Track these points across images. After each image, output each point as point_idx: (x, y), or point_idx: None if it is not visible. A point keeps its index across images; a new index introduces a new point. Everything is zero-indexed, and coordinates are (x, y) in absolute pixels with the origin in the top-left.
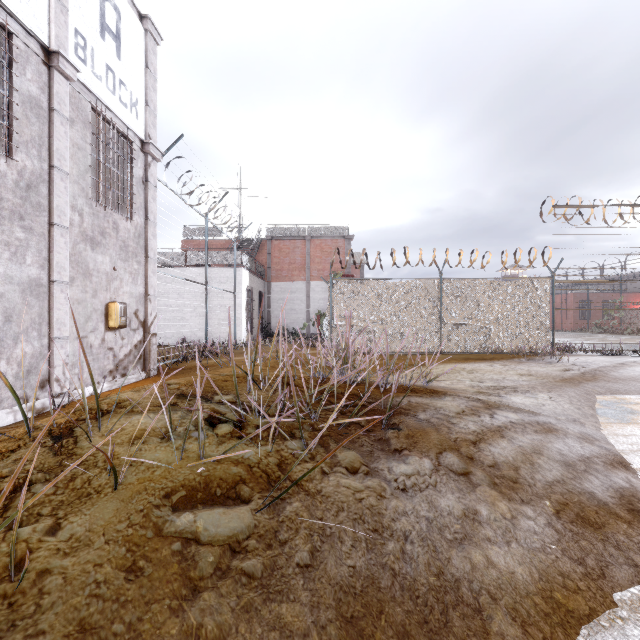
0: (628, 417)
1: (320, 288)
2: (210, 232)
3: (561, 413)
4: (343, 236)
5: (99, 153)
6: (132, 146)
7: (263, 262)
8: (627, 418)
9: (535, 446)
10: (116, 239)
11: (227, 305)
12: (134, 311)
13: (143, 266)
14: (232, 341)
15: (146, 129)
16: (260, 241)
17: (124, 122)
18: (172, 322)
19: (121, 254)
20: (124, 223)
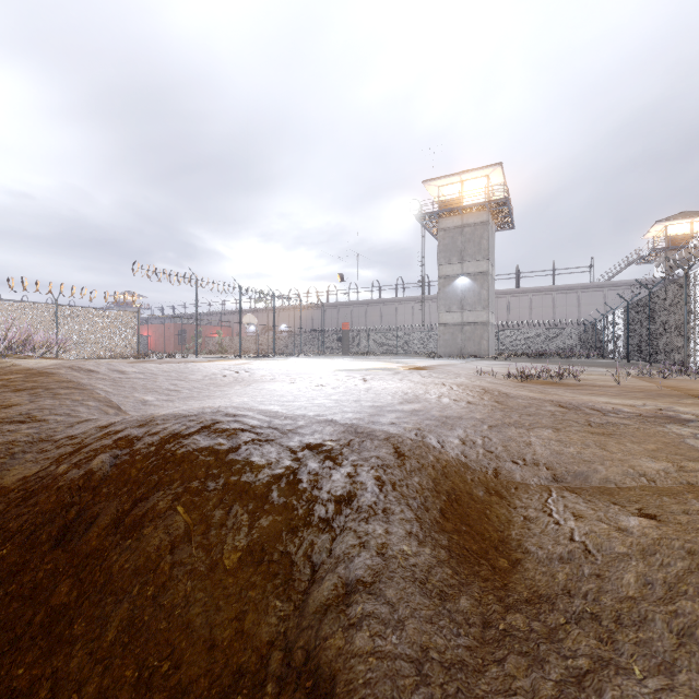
0: None
1: None
2: None
3: None
4: None
5: None
6: None
7: None
8: None
9: None
10: None
11: None
12: None
13: None
14: None
15: None
16: None
17: None
18: None
19: None
20: None
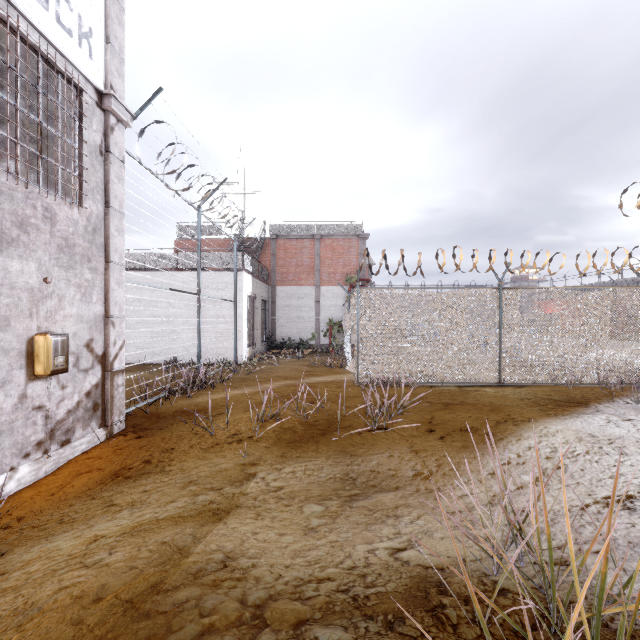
0: None
1: (331, 293)
2: (207, 230)
3: None
4: (357, 235)
5: (16, 96)
6: (82, 96)
7: (267, 264)
8: None
9: None
10: (50, 235)
11: (226, 316)
12: (85, 342)
13: (101, 275)
14: (231, 358)
15: (106, 76)
16: (263, 240)
17: (65, 55)
18: (161, 336)
19: (60, 258)
20: (66, 210)
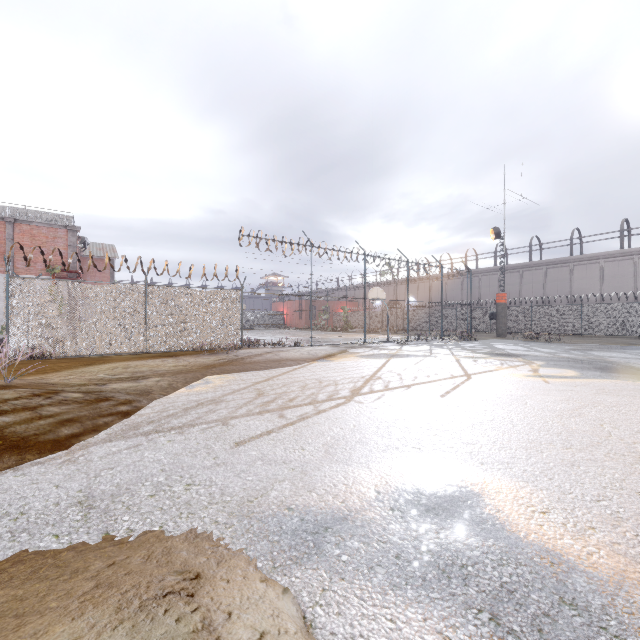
0: (198, 386)
1: None
2: None
3: (142, 389)
4: (65, 226)
5: None
6: None
7: None
8: (196, 387)
9: (57, 412)
10: None
11: None
12: None
13: None
14: None
15: None
16: None
17: None
18: None
19: None
20: None
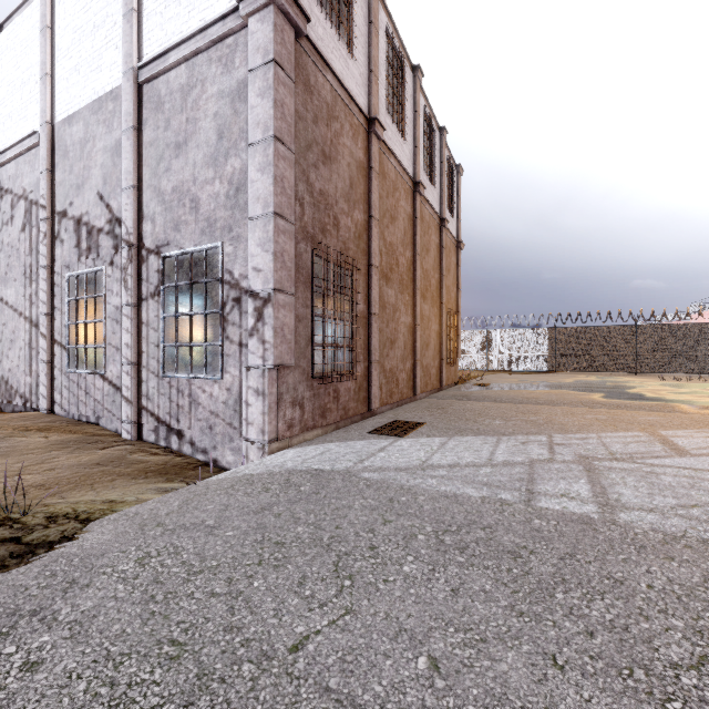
0: None
1: None
2: None
3: None
4: None
5: None
6: None
7: None
8: None
9: None
10: None
11: None
12: None
13: None
14: None
15: None
16: None
17: None
18: None
19: None
20: None
